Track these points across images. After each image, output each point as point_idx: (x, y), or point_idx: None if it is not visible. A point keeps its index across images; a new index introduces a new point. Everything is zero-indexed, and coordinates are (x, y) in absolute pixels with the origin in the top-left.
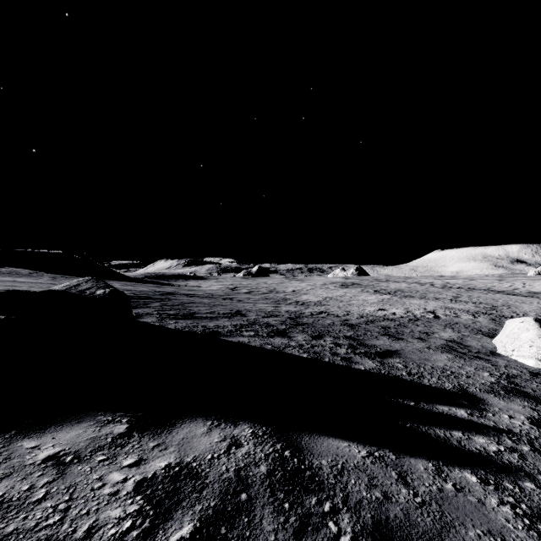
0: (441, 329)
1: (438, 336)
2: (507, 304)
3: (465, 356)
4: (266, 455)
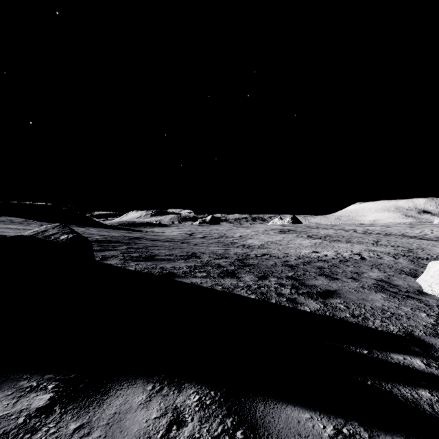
0: (369, 269)
1: (367, 276)
2: (421, 247)
3: (397, 295)
4: (214, 438)
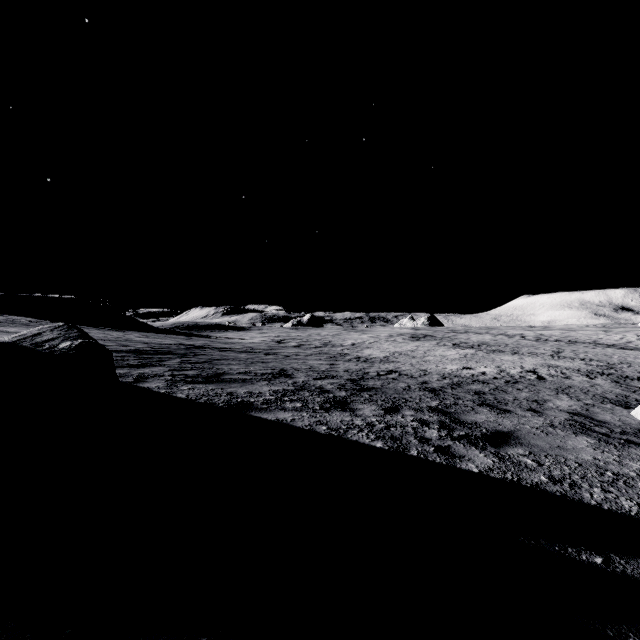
0: (553, 395)
1: (554, 406)
2: (626, 361)
3: (611, 440)
4: None
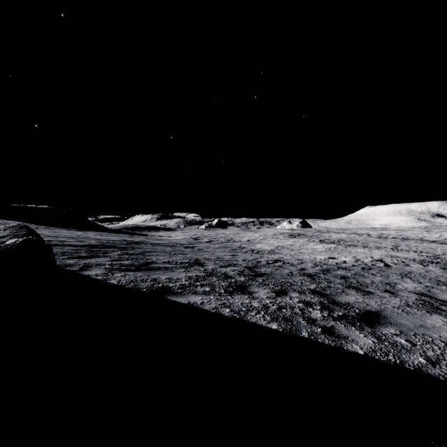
0: (400, 279)
1: (403, 288)
2: None
3: None
4: None
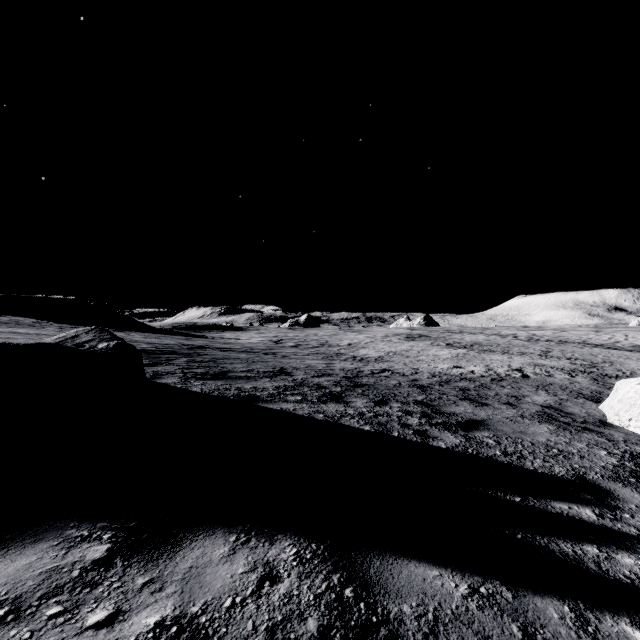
0: (533, 391)
1: (530, 401)
2: (609, 361)
3: (570, 427)
4: (317, 596)
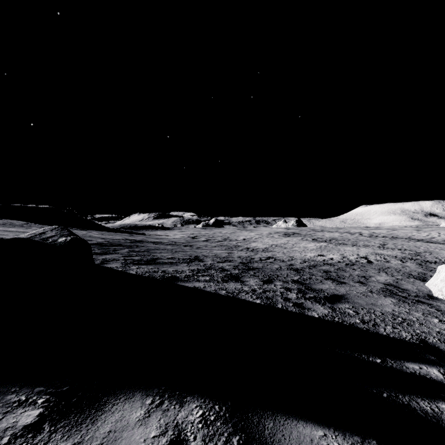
0: (376, 273)
1: (375, 280)
2: (428, 251)
3: (407, 300)
4: None
